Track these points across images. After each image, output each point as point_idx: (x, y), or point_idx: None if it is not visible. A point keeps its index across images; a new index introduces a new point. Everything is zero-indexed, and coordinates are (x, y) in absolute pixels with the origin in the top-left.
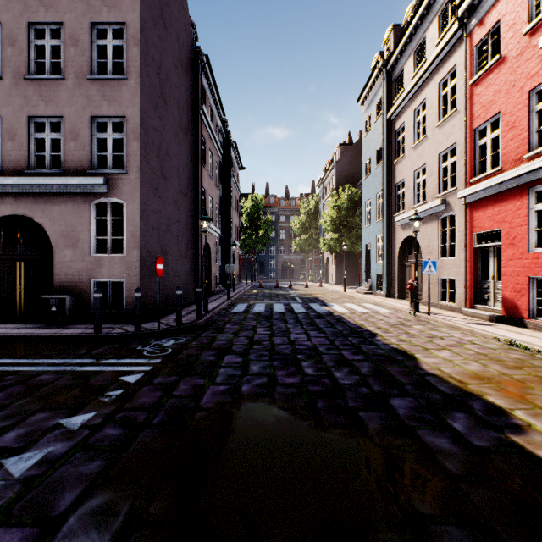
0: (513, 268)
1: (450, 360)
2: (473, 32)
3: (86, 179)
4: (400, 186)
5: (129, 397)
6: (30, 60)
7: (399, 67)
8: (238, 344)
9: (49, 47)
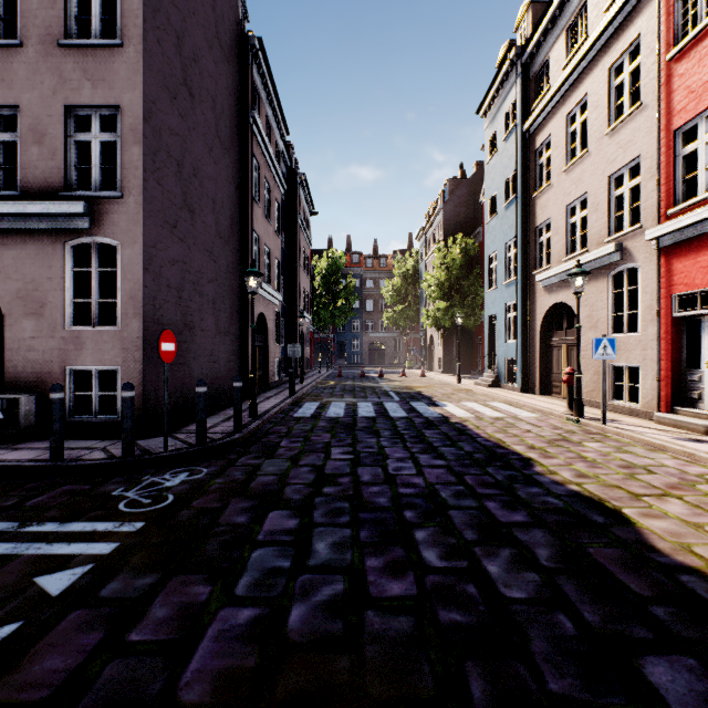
0: None
1: (696, 524)
2: None
3: (55, 205)
4: (544, 230)
5: (18, 654)
6: None
7: (542, 55)
8: (296, 483)
9: None
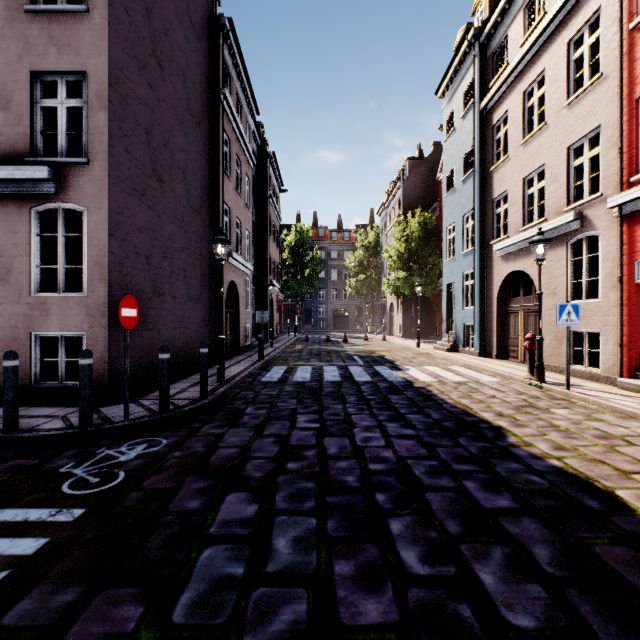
0: None
1: None
2: None
3: (20, 170)
4: (501, 202)
5: None
6: None
7: (499, 35)
8: (258, 457)
9: None
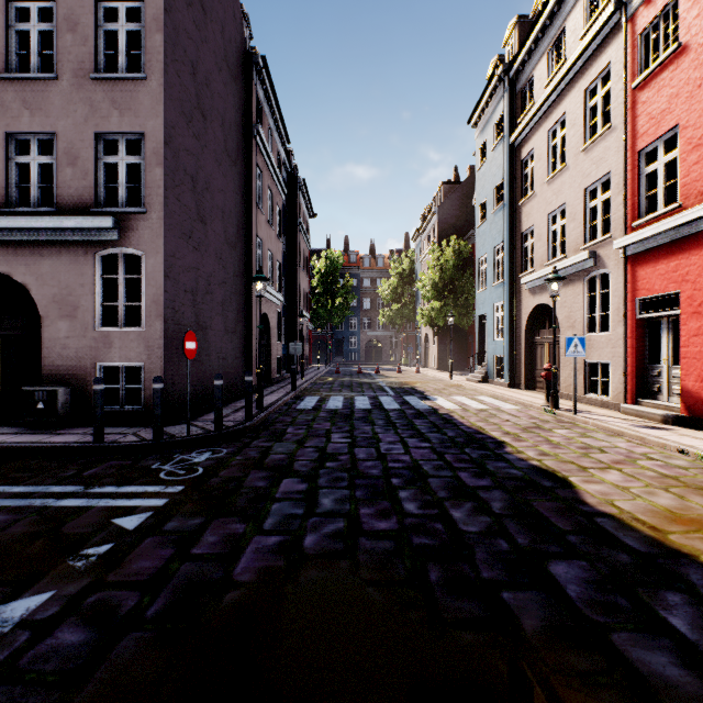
0: (699, 347)
1: (624, 487)
2: (637, 15)
3: (88, 220)
4: (529, 236)
5: (119, 559)
6: (9, 52)
7: (526, 73)
8: (303, 459)
9: (36, 33)
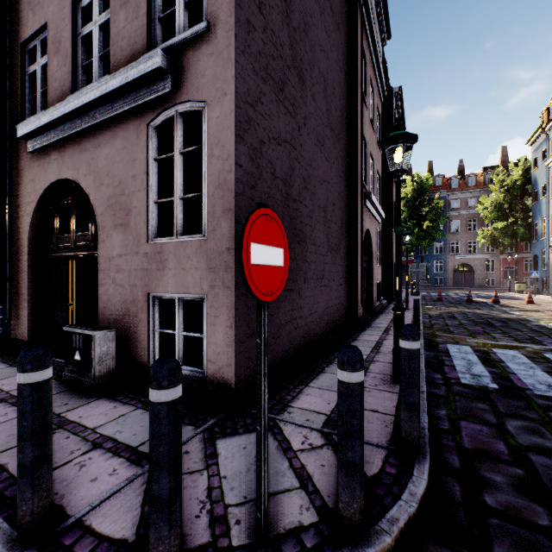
0: None
1: None
2: None
3: (133, 68)
4: None
5: None
6: None
7: None
8: None
9: None
